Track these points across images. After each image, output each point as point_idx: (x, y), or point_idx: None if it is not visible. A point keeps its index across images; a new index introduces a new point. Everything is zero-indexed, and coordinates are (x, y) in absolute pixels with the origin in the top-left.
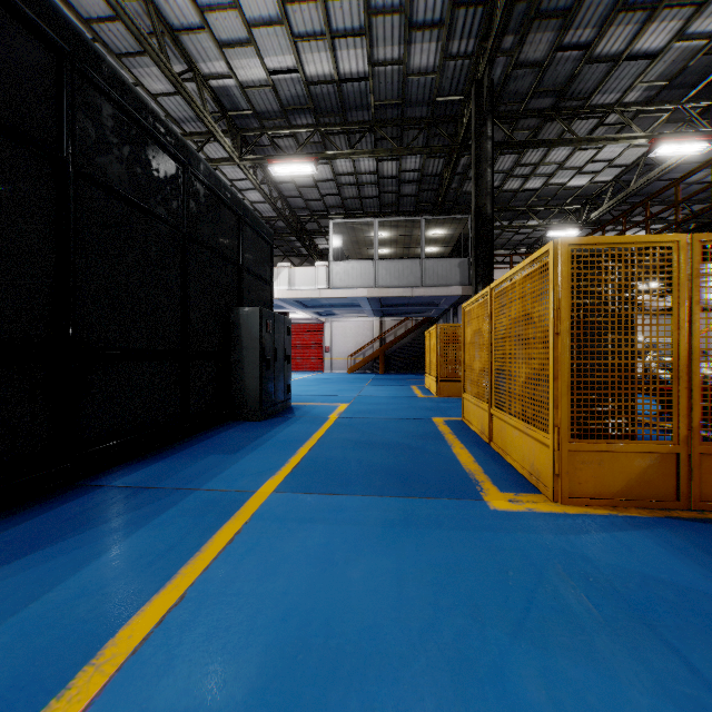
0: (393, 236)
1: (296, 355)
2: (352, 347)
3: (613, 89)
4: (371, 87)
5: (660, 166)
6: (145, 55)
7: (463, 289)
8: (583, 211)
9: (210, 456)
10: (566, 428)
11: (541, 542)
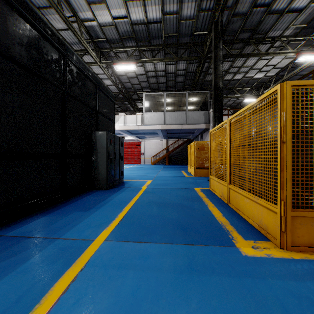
0: (172, 101)
1: (128, 156)
2: (153, 153)
3: (279, 28)
4: (162, 26)
5: (298, 67)
6: (51, 8)
7: (205, 125)
8: (260, 90)
9: (74, 213)
10: (290, 202)
11: (289, 289)
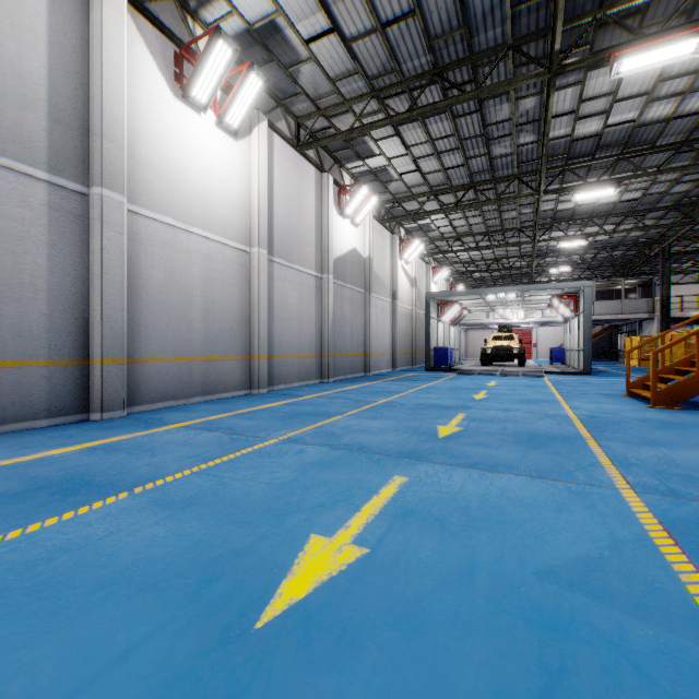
0: (599, 284)
1: None
2: (552, 344)
3: None
4: (607, 241)
5: None
6: (518, 246)
7: (648, 315)
8: None
9: (595, 371)
10: None
11: None
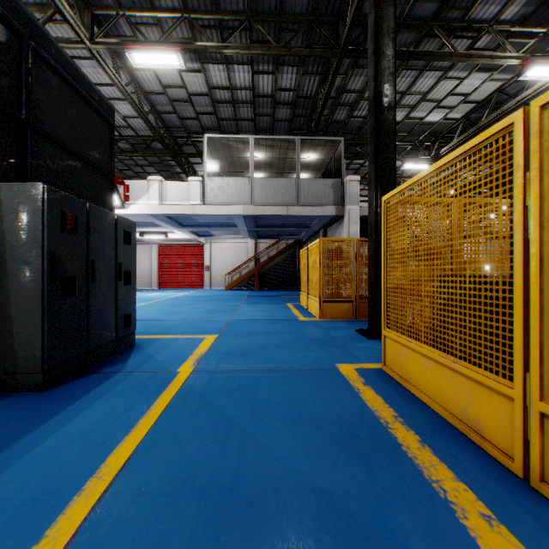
0: (268, 158)
1: (177, 273)
2: (229, 266)
3: (495, 0)
4: None
5: (515, 98)
6: None
7: (336, 209)
8: (432, 148)
9: None
10: None
11: None
